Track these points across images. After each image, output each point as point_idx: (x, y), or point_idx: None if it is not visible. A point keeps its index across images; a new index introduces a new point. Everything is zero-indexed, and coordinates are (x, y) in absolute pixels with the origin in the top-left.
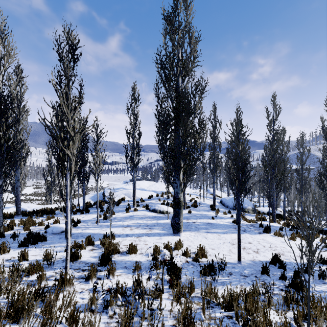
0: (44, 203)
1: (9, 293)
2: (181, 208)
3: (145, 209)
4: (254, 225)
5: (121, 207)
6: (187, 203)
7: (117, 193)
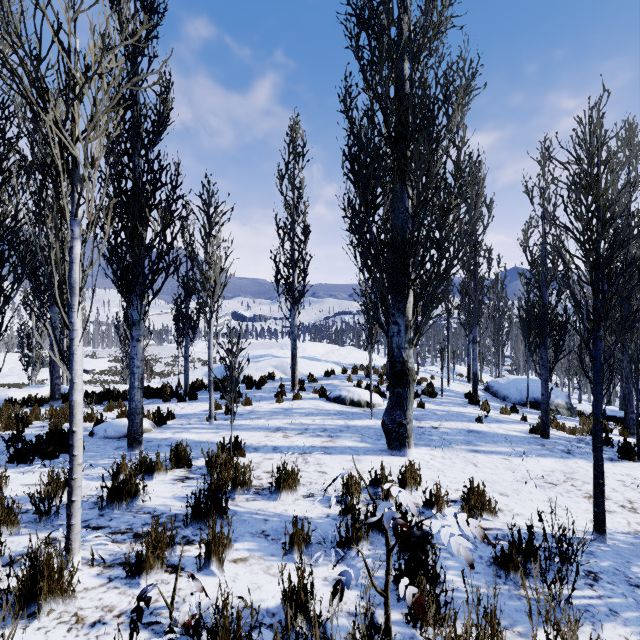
0: None
1: None
2: (408, 386)
3: (319, 396)
4: (587, 441)
5: (267, 391)
6: None
7: (258, 365)
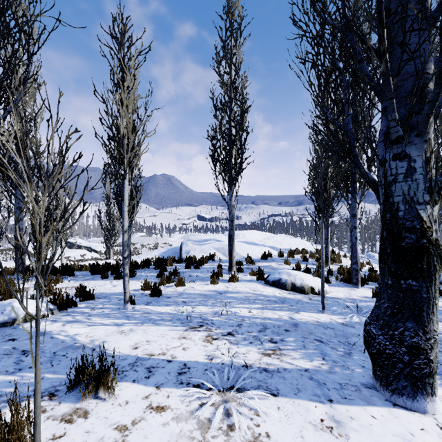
0: None
1: None
2: (430, 275)
3: (257, 278)
4: None
5: (204, 271)
6: None
7: (203, 248)
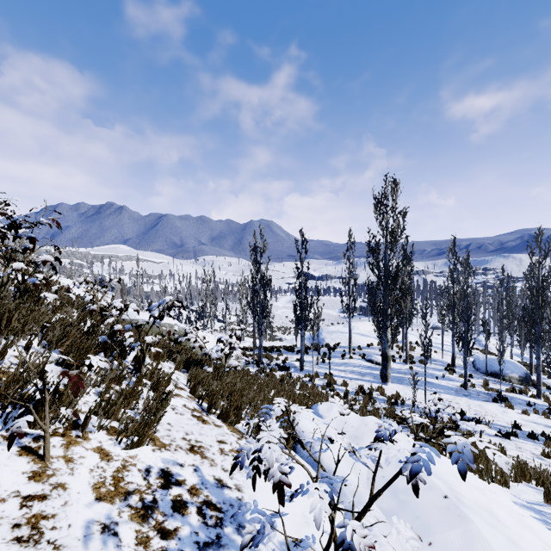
0: (249, 335)
1: (296, 383)
2: (388, 361)
3: (361, 358)
4: (492, 394)
5: (337, 353)
6: (415, 358)
7: (332, 337)
